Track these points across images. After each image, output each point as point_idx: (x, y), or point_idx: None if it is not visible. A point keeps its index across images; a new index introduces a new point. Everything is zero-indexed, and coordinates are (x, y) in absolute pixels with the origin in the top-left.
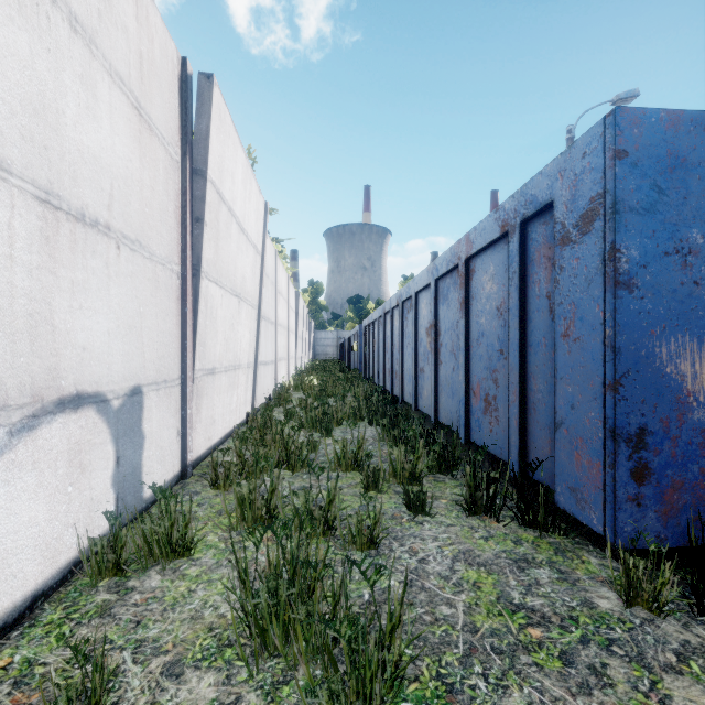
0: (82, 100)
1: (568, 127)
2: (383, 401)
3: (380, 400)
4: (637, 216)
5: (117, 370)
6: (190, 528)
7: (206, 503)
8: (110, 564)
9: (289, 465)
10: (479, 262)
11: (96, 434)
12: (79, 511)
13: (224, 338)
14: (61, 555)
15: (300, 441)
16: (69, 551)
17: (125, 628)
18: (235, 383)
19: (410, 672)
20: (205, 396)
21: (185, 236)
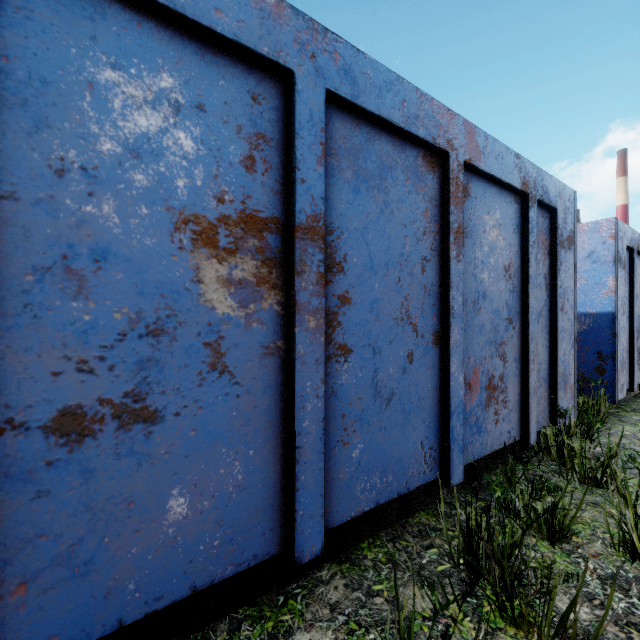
0: None
1: None
2: None
3: None
4: None
5: None
6: None
7: None
8: None
9: None
10: (479, 189)
11: None
12: None
13: None
14: None
15: None
16: None
17: None
18: None
19: None
20: None
21: None
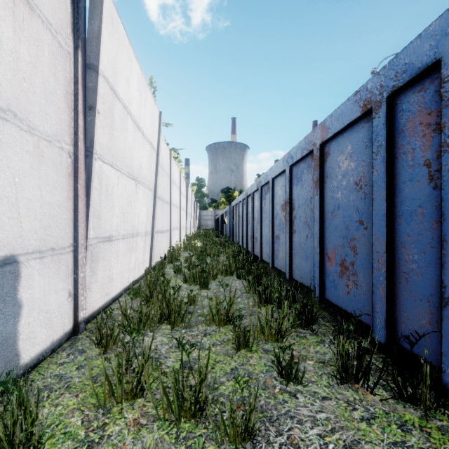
0: None
1: (372, 69)
2: (247, 259)
3: (245, 259)
4: None
5: None
6: (33, 428)
7: (86, 366)
8: None
9: (170, 320)
10: (334, 145)
11: None
12: None
13: (121, 212)
14: None
15: (183, 293)
16: None
17: None
18: (133, 248)
19: None
20: (101, 259)
21: (77, 120)
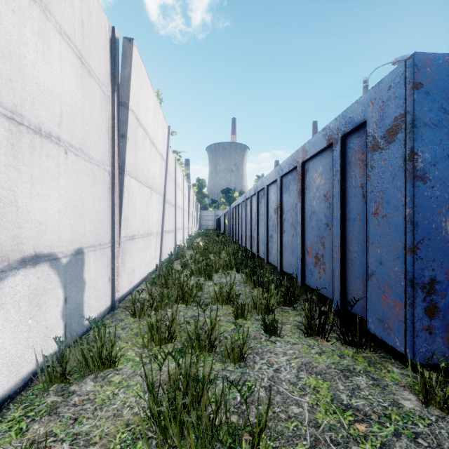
0: (39, 49)
1: (364, 79)
2: (245, 256)
3: (243, 256)
4: (429, 129)
5: (65, 237)
6: (114, 348)
7: (127, 328)
8: (58, 374)
9: (184, 300)
10: (311, 164)
11: (49, 282)
12: (37, 336)
13: (140, 215)
14: (23, 369)
15: (191, 283)
16: (29, 365)
17: (65, 424)
18: (148, 245)
19: None
20: (128, 254)
21: (114, 146)
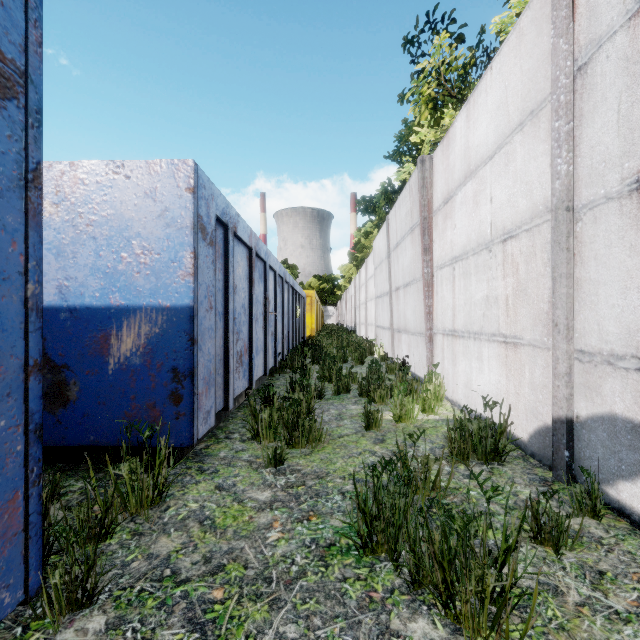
0: None
1: None
2: None
3: None
4: None
5: None
6: None
7: None
8: None
9: None
10: None
11: None
12: None
13: None
14: None
15: None
16: None
17: None
18: None
19: (349, 570)
20: None
21: None
